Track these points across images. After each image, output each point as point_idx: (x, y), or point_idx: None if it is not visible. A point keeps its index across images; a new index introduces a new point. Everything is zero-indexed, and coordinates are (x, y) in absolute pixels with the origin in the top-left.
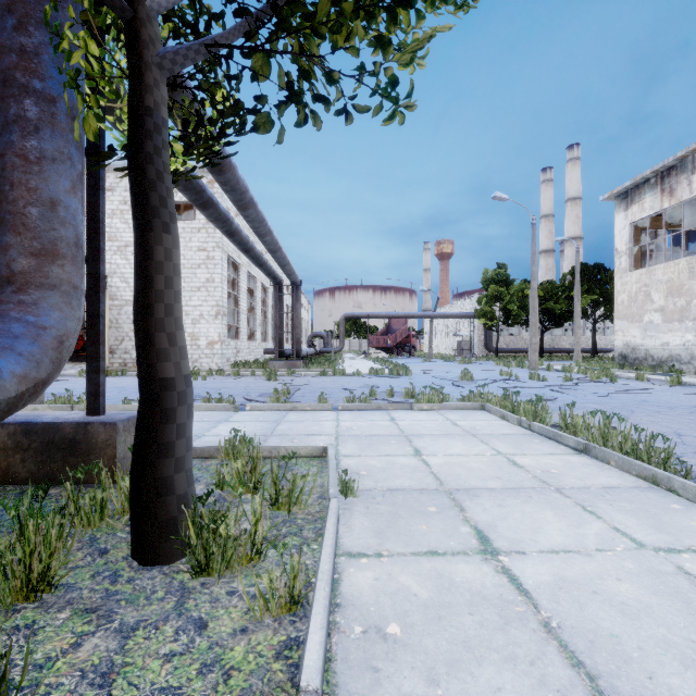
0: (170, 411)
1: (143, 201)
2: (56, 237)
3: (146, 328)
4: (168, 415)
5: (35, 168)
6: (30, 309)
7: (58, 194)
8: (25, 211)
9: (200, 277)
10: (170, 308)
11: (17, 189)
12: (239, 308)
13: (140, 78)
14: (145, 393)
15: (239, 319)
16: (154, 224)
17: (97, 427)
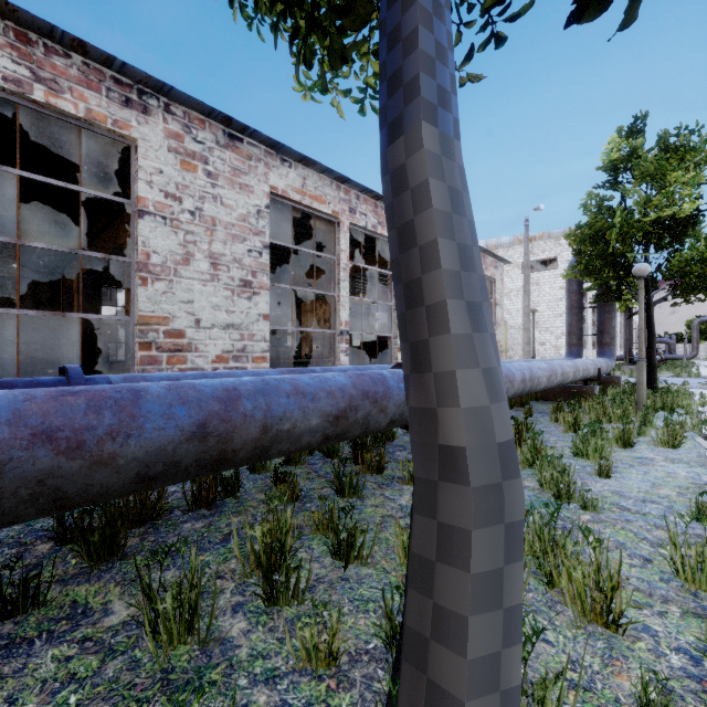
0: (654, 371)
1: (650, 332)
2: (614, 334)
3: (649, 355)
4: (654, 372)
5: (610, 320)
6: (610, 350)
7: (614, 325)
8: (609, 330)
9: (561, 307)
10: (654, 351)
11: (607, 326)
12: (586, 325)
13: (649, 310)
14: (648, 367)
15: (586, 333)
16: (653, 336)
17: (614, 378)
